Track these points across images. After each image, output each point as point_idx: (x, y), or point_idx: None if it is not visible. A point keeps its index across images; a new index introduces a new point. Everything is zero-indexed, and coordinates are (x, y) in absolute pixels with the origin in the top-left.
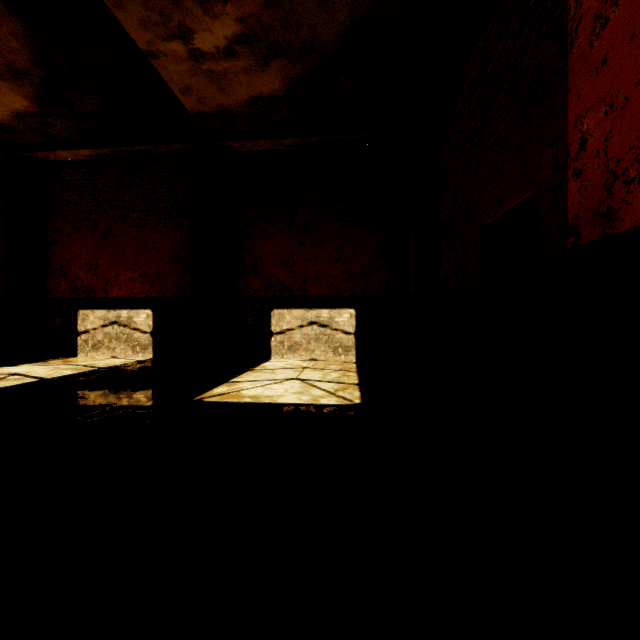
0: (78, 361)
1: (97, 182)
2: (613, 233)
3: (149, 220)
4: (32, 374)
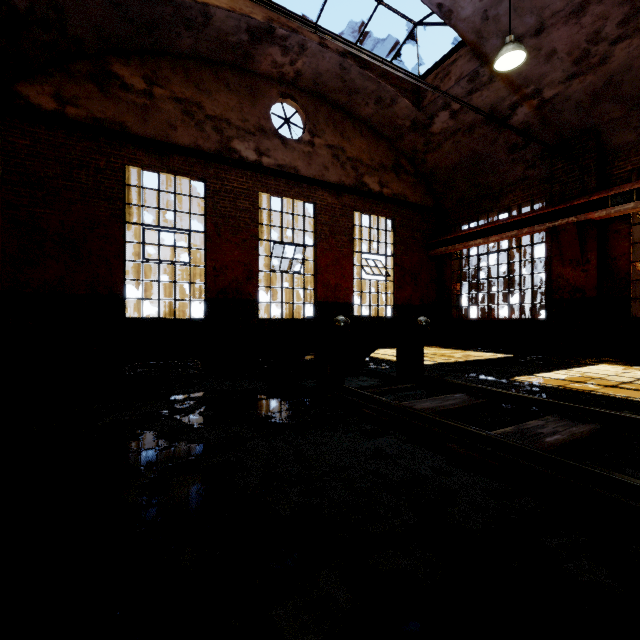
0: None
1: None
2: None
3: None
4: None
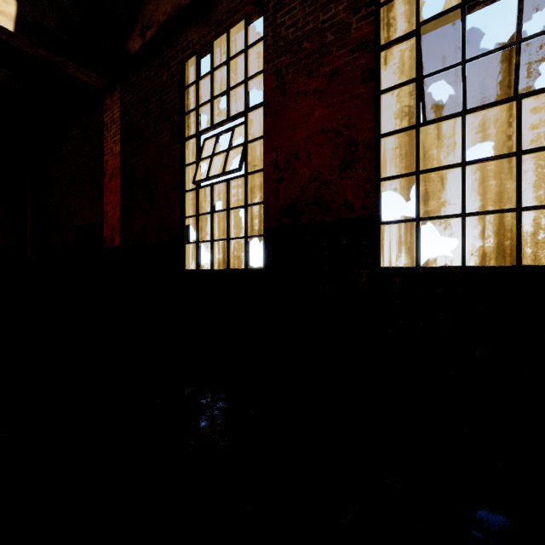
0: None
1: None
2: (113, 246)
3: None
4: None
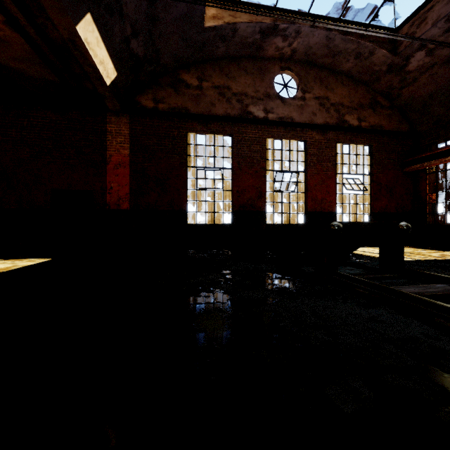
0: None
1: None
2: (120, 209)
3: None
4: None
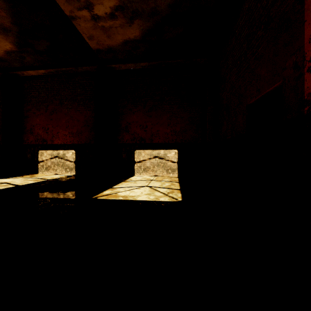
0: (38, 176)
1: (48, 86)
2: None
3: (73, 105)
4: (13, 183)
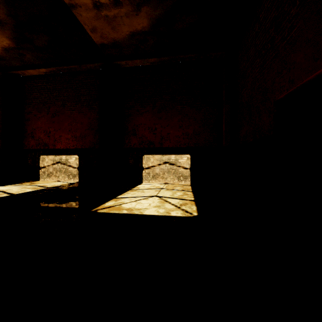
0: (38, 183)
1: (49, 86)
2: None
3: (77, 106)
4: (8, 191)
